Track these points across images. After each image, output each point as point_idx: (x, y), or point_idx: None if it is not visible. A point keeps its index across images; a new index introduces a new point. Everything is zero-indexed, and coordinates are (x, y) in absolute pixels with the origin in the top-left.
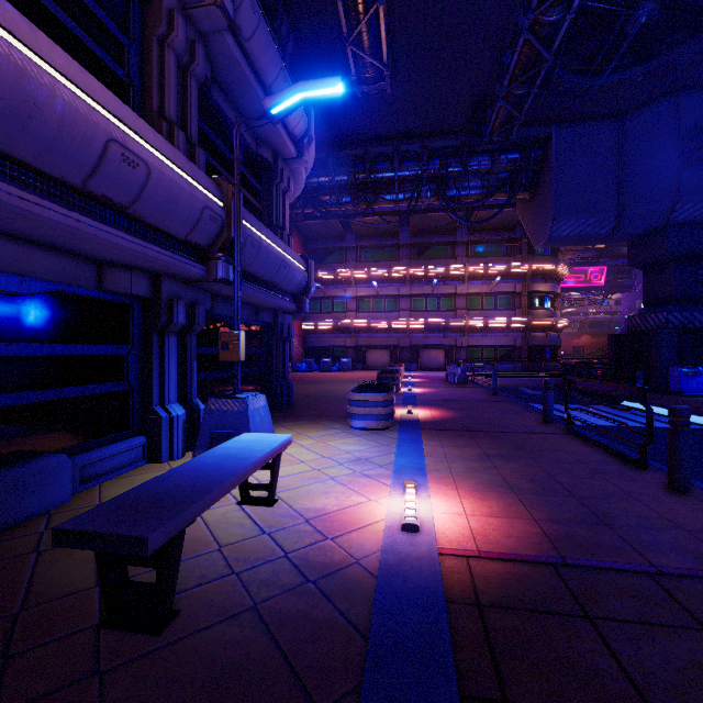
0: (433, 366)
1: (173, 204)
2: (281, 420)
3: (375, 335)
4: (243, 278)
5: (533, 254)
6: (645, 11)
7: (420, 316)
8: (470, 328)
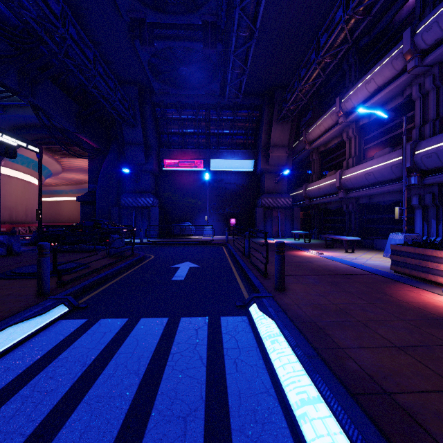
0: None
1: (383, 174)
2: None
3: None
4: None
5: None
6: None
7: None
8: None
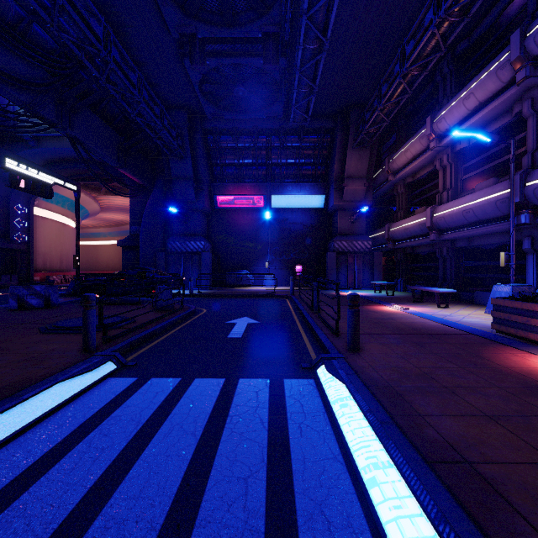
0: None
1: (485, 211)
2: None
3: None
4: None
5: None
6: None
7: None
8: None
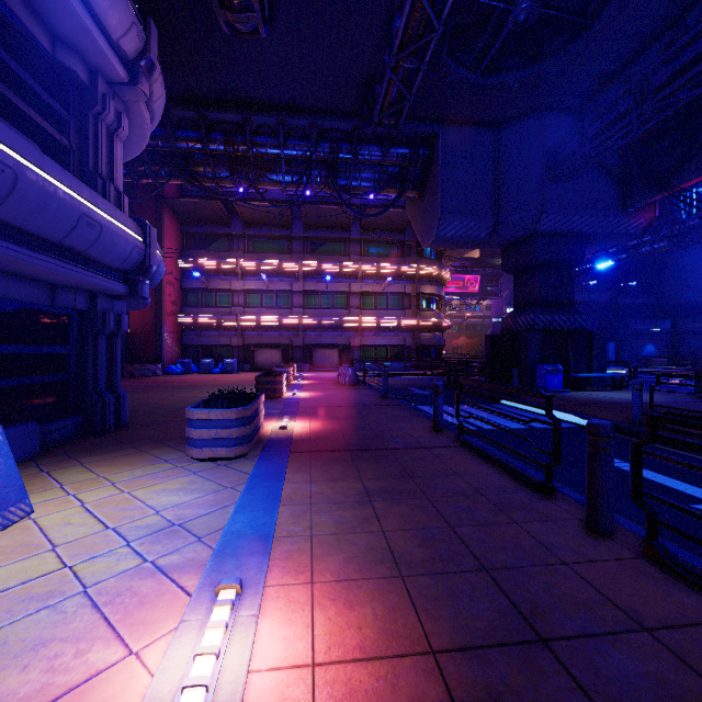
0: (327, 366)
1: None
2: (89, 451)
3: (265, 333)
4: None
5: (421, 257)
6: (525, 7)
7: (313, 314)
8: (363, 328)
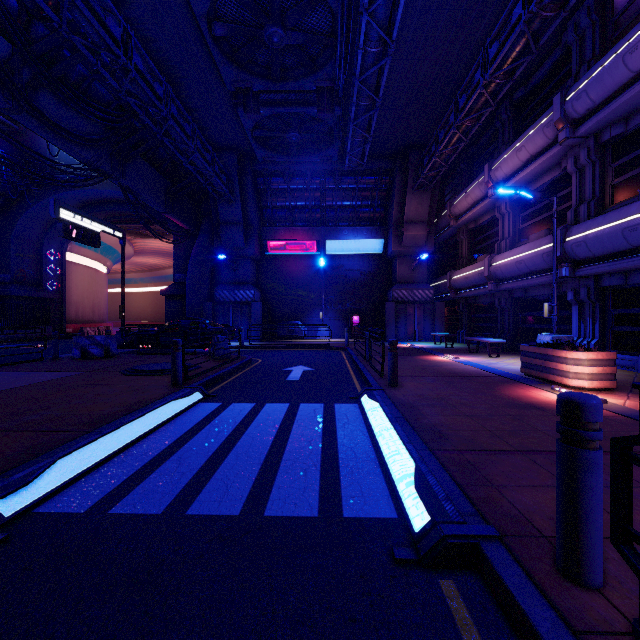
0: None
1: (534, 263)
2: None
3: None
4: (606, 260)
5: None
6: None
7: None
8: None
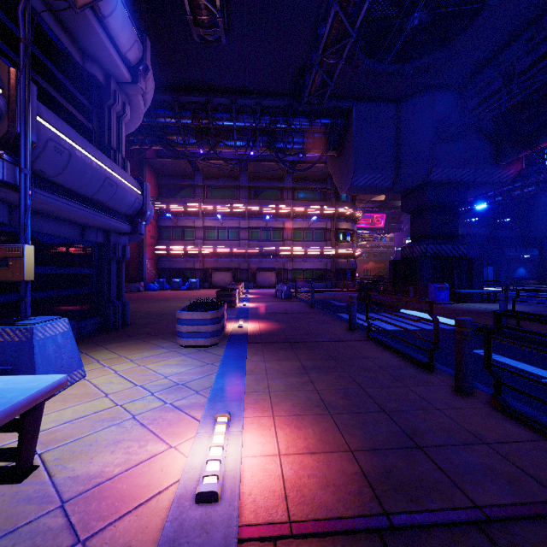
0: (266, 284)
1: None
2: (108, 341)
3: (219, 259)
4: (51, 189)
5: (338, 200)
6: (418, 15)
7: (256, 245)
8: (294, 255)
